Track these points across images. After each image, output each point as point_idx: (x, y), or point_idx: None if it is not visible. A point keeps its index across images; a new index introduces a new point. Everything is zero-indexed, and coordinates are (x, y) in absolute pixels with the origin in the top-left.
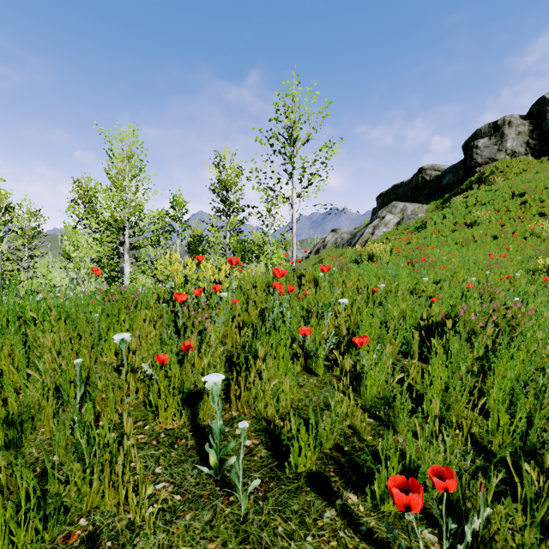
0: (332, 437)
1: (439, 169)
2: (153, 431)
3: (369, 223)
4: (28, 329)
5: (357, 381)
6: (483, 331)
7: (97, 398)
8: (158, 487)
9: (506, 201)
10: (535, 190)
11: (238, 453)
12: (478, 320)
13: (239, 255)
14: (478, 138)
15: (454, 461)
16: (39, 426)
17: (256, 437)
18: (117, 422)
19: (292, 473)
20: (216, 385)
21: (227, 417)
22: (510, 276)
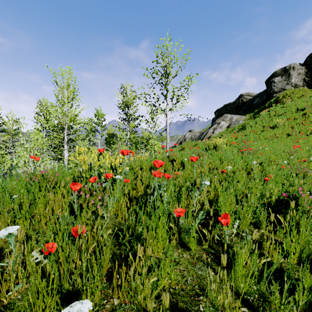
0: None
1: (251, 95)
2: None
3: (210, 126)
4: None
5: None
6: None
7: None
8: None
9: (293, 113)
10: (311, 106)
11: None
12: None
13: (134, 145)
14: (274, 77)
15: None
16: None
17: None
18: None
19: None
20: None
21: (108, 307)
22: (306, 160)
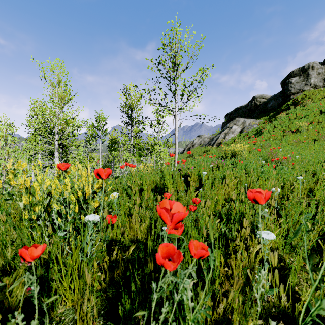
0: None
1: (265, 97)
2: None
3: (221, 131)
4: None
5: None
6: None
7: None
8: None
9: (317, 116)
10: None
11: None
12: None
13: (137, 152)
14: (291, 77)
15: None
16: None
17: None
18: None
19: None
20: None
21: None
22: None
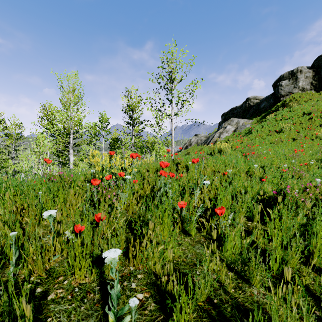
0: (205, 293)
1: (258, 98)
2: (70, 285)
3: (217, 131)
4: None
5: (219, 240)
6: (303, 204)
7: (29, 260)
8: None
9: (300, 117)
10: (317, 110)
11: None
12: (300, 196)
13: (139, 150)
14: (282, 80)
15: None
16: None
17: (147, 291)
18: (44, 277)
19: None
20: (114, 259)
21: (126, 272)
22: (307, 163)
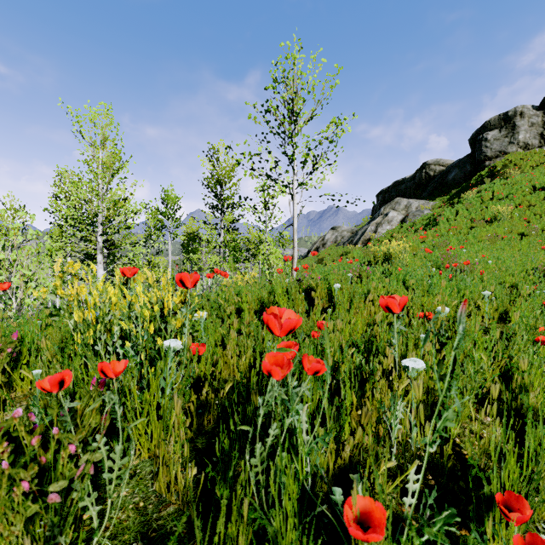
0: None
1: (444, 164)
2: None
3: (371, 220)
4: None
5: None
6: None
7: None
8: None
9: (527, 195)
10: None
11: None
12: None
13: (231, 255)
14: (487, 130)
15: None
16: None
17: None
18: None
19: None
20: None
21: None
22: None
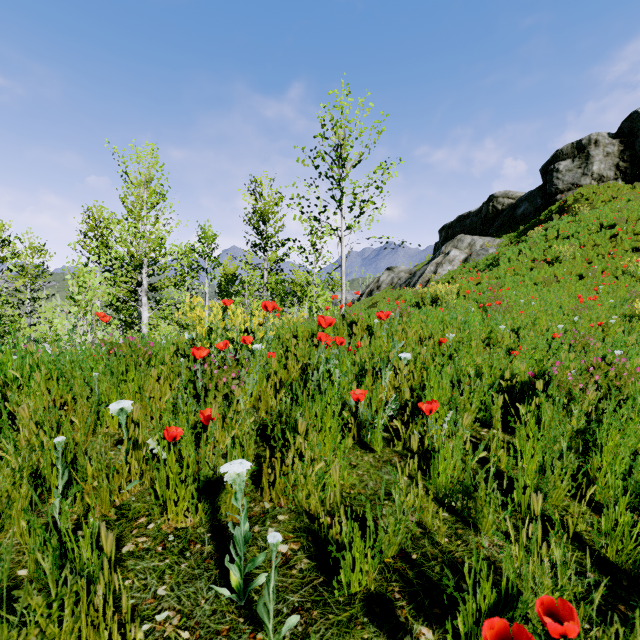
0: (396, 542)
1: (513, 196)
2: (160, 531)
3: (431, 260)
4: (9, 392)
5: (425, 459)
6: (583, 394)
7: (86, 487)
8: (159, 619)
9: (593, 233)
10: (628, 220)
11: (271, 564)
12: (576, 380)
13: (278, 297)
14: (559, 160)
15: (567, 584)
16: (9, 525)
17: (294, 540)
18: (113, 518)
19: (342, 594)
20: (240, 477)
21: (258, 510)
22: (603, 323)
